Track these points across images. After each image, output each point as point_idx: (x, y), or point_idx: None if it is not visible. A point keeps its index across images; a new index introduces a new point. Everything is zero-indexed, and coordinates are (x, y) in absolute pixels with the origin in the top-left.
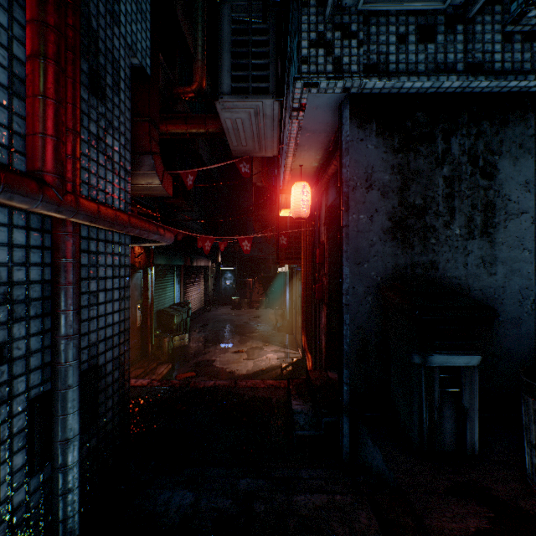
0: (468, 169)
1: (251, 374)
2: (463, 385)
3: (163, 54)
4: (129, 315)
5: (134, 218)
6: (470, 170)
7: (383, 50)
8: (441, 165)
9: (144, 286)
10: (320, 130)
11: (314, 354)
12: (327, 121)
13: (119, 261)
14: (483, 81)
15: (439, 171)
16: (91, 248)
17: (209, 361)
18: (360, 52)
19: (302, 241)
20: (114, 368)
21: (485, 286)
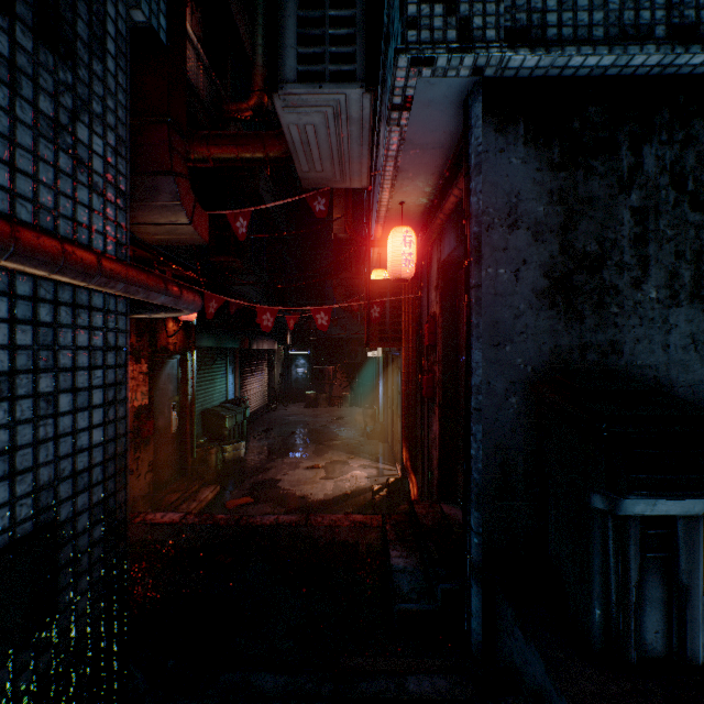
0: (670, 196)
1: (331, 500)
2: (680, 547)
3: (209, 57)
4: (125, 429)
5: (112, 261)
6: (673, 197)
7: (537, 6)
8: (628, 189)
9: (182, 376)
10: (432, 143)
11: (421, 477)
12: (445, 129)
13: (103, 341)
14: (698, 54)
15: (624, 199)
16: (41, 316)
17: (273, 481)
18: (500, 9)
19: (403, 314)
20: (92, 523)
21: (697, 381)
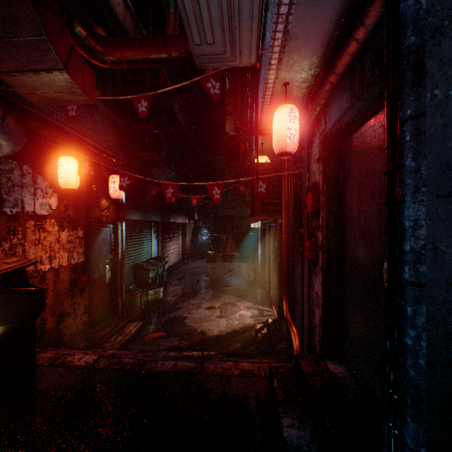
0: None
1: (223, 336)
2: None
3: (136, 9)
4: None
5: None
6: None
7: None
8: None
9: (114, 241)
10: None
11: (301, 329)
12: None
13: None
14: None
15: None
16: None
17: (181, 318)
18: None
19: (283, 189)
20: None
21: None
